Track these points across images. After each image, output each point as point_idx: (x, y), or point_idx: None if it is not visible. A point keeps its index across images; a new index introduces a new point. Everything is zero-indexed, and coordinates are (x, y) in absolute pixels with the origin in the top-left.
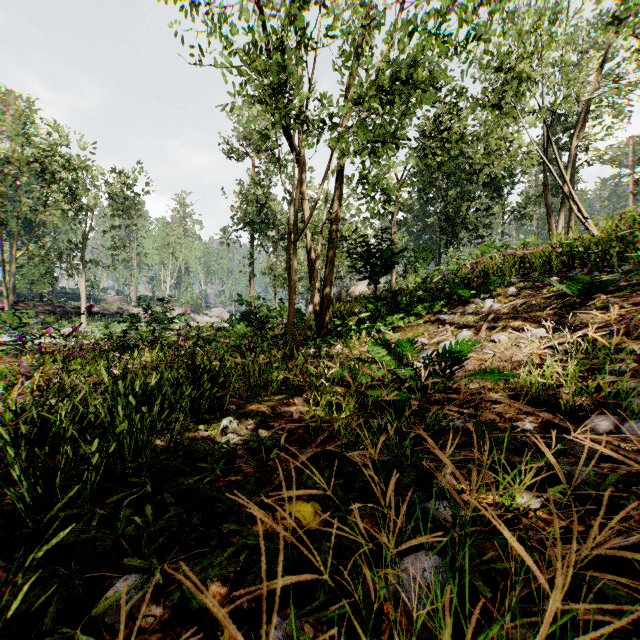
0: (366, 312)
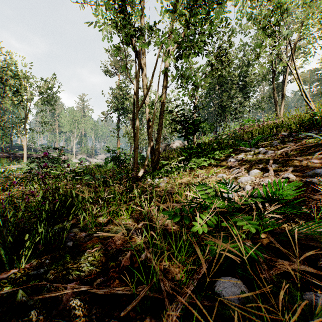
0: (181, 156)
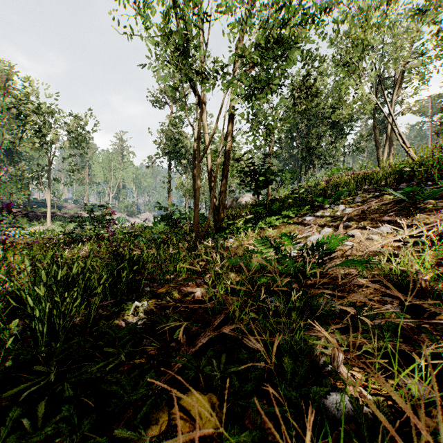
0: (251, 215)
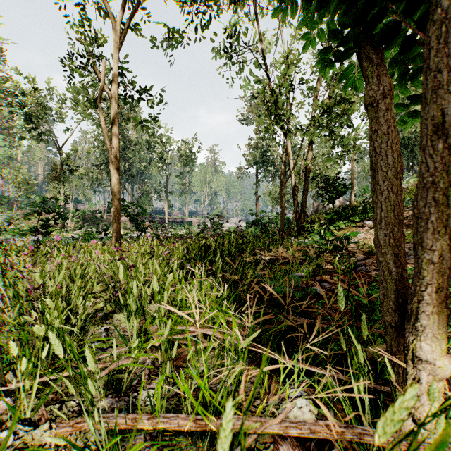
0: (327, 220)
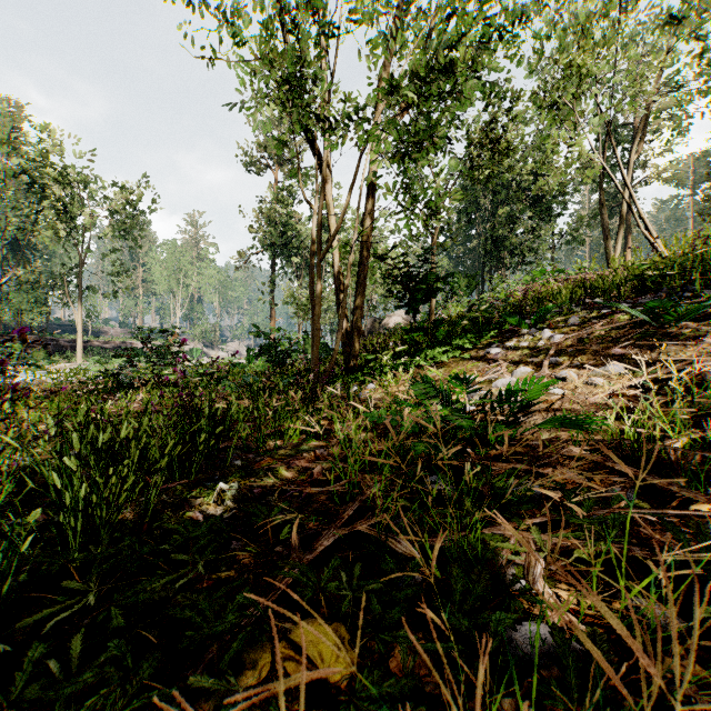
0: (403, 345)
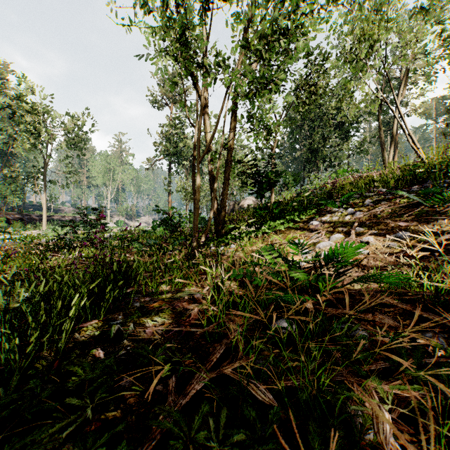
0: (253, 219)
